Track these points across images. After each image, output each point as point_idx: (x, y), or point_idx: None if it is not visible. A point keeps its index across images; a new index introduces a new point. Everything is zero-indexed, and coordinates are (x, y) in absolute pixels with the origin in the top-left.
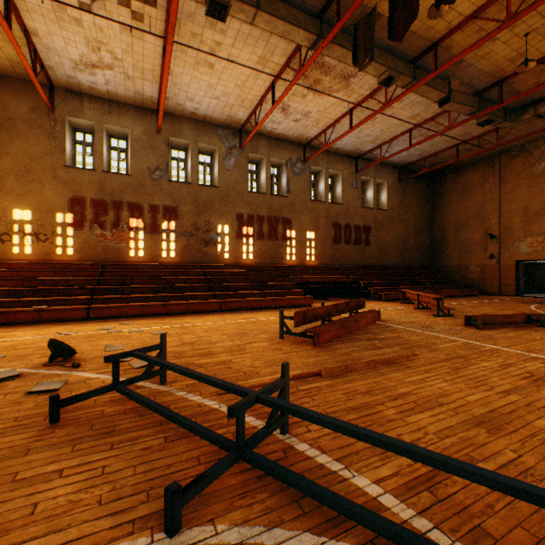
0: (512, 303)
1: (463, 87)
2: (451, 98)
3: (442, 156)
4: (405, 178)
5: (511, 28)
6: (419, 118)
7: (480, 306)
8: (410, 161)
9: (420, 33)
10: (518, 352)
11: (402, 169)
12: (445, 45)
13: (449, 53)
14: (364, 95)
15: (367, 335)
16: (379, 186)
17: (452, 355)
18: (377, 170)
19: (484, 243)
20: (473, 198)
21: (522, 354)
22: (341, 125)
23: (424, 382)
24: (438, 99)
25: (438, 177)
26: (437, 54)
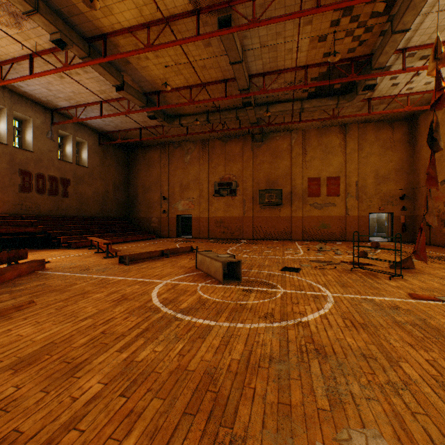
0: (170, 243)
1: (136, 84)
2: (125, 88)
3: (133, 133)
4: (105, 143)
5: (157, 57)
6: (107, 95)
7: (149, 246)
8: (108, 130)
9: (89, 17)
10: (133, 280)
11: (103, 134)
12: (114, 42)
13: (118, 50)
14: (44, 47)
15: (2, 290)
16: (81, 144)
17: (77, 293)
18: (78, 129)
19: (161, 202)
20: (155, 170)
21: (135, 280)
22: (23, 67)
23: (6, 333)
24: (115, 84)
25: (133, 149)
26: (109, 46)
